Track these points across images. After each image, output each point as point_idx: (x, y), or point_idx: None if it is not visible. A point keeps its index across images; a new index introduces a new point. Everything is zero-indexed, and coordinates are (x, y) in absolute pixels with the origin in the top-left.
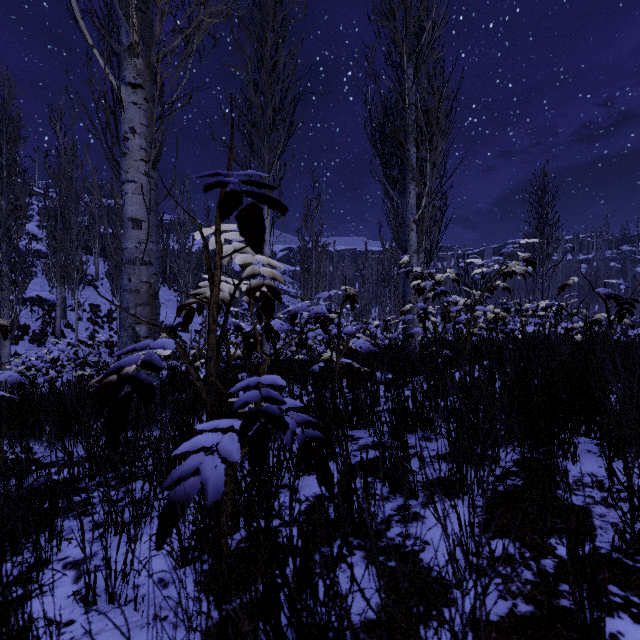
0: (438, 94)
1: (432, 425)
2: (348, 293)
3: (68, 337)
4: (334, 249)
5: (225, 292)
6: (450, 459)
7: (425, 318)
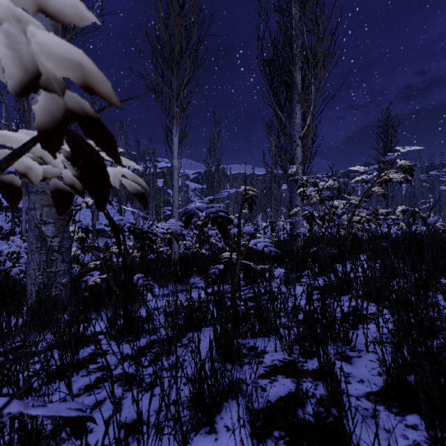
0: (322, 26)
1: (345, 337)
2: (247, 193)
3: (23, 235)
4: (230, 173)
5: (57, 166)
6: (394, 404)
7: (312, 219)
